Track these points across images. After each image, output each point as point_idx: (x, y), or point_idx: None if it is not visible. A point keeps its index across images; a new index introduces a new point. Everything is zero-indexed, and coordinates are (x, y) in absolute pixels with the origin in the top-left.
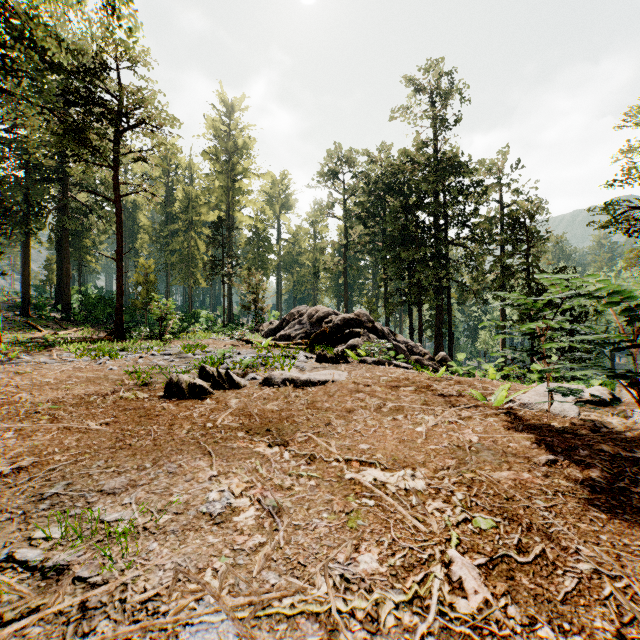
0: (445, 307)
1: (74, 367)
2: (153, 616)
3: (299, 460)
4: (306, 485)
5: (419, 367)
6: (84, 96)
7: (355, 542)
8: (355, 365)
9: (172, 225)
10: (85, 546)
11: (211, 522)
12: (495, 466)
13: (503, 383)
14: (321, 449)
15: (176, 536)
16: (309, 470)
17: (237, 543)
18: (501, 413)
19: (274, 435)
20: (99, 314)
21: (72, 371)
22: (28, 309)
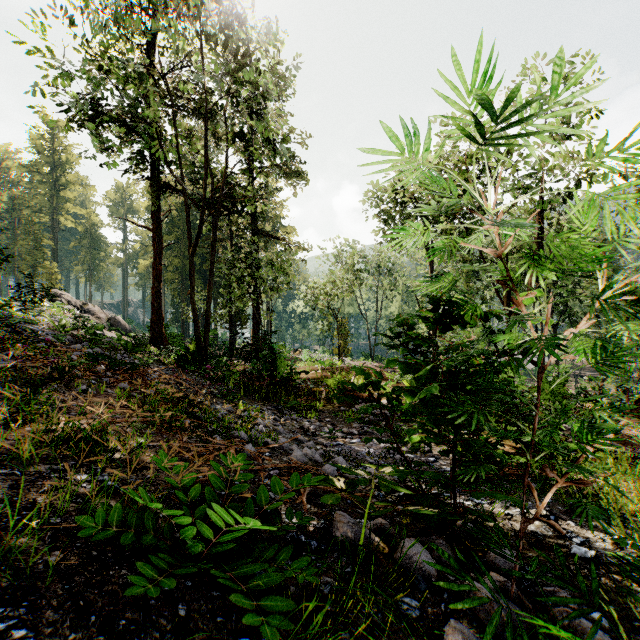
0: None
1: None
2: None
3: None
4: None
5: None
6: None
7: None
8: None
9: None
10: None
11: None
12: None
13: None
14: None
15: None
16: None
17: None
18: None
19: None
20: None
21: None
22: None
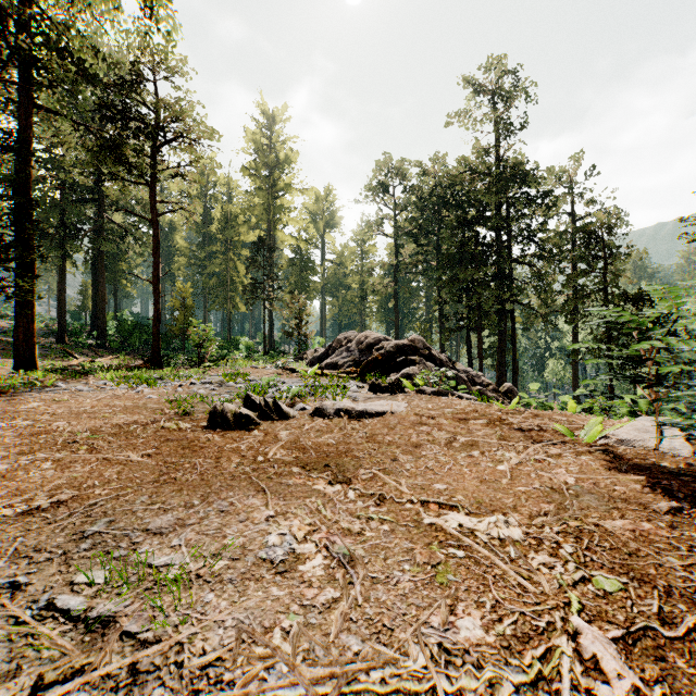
0: (508, 333)
1: (111, 395)
2: (216, 686)
3: (366, 500)
4: (379, 530)
5: (485, 398)
6: (120, 110)
7: (449, 602)
8: (413, 395)
9: (210, 246)
10: (132, 594)
11: (273, 571)
12: (603, 513)
13: (588, 417)
14: (390, 488)
15: (234, 586)
16: (380, 512)
17: (306, 597)
18: (595, 451)
19: (334, 471)
20: (135, 341)
21: (109, 399)
22: (63, 336)
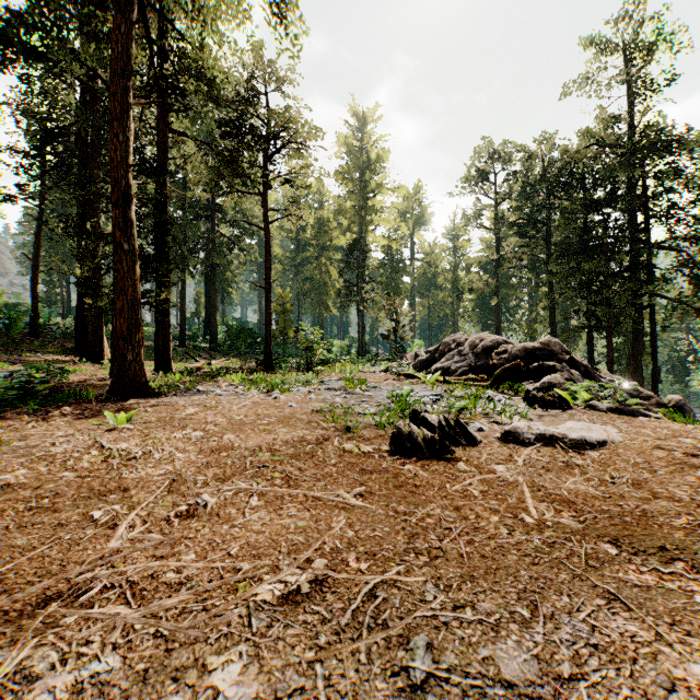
0: None
1: (251, 401)
2: None
3: None
4: None
5: (687, 420)
6: (237, 125)
7: None
8: (594, 414)
9: (304, 252)
10: None
11: None
12: None
13: None
14: None
15: None
16: None
17: None
18: None
19: (687, 562)
20: (241, 344)
21: (253, 406)
22: (184, 340)
